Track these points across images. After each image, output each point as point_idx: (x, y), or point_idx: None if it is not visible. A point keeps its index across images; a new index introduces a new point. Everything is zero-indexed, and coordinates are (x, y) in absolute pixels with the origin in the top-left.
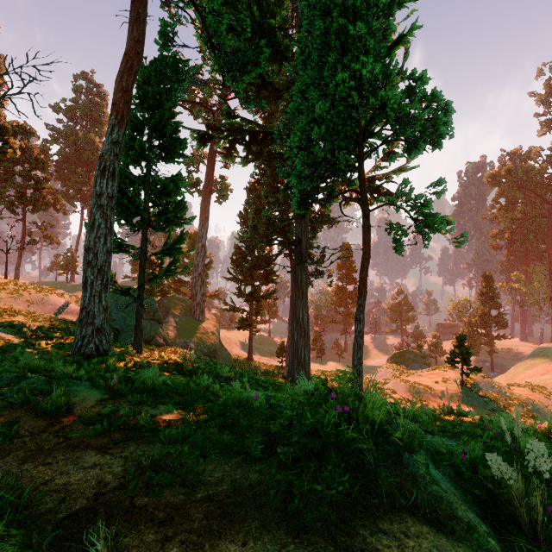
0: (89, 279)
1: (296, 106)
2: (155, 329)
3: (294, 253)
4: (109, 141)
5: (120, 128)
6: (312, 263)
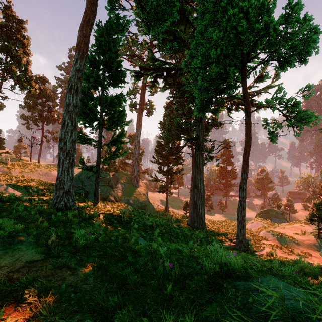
0: (61, 159)
1: (197, 43)
2: (109, 192)
3: (195, 144)
4: (75, 69)
5: (81, 60)
6: (206, 151)
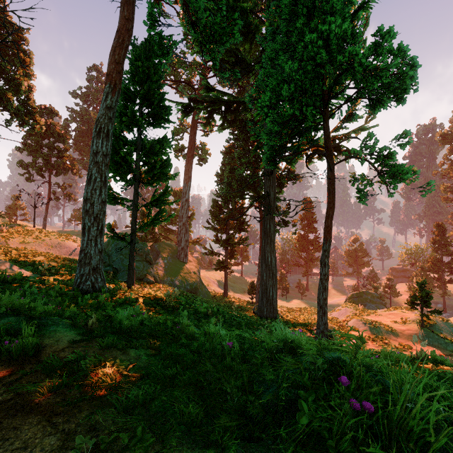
0: (86, 226)
1: (266, 72)
2: (147, 269)
3: (263, 204)
4: (104, 106)
5: (113, 95)
6: (279, 214)
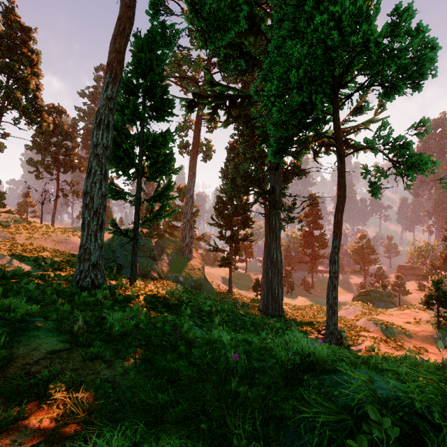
0: (86, 220)
1: (272, 61)
2: (151, 265)
3: (269, 200)
4: (105, 97)
5: (113, 85)
6: (285, 209)
